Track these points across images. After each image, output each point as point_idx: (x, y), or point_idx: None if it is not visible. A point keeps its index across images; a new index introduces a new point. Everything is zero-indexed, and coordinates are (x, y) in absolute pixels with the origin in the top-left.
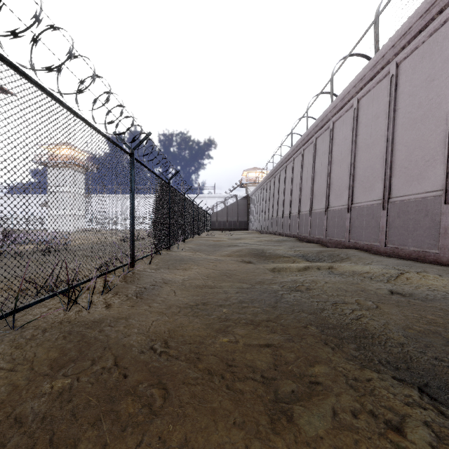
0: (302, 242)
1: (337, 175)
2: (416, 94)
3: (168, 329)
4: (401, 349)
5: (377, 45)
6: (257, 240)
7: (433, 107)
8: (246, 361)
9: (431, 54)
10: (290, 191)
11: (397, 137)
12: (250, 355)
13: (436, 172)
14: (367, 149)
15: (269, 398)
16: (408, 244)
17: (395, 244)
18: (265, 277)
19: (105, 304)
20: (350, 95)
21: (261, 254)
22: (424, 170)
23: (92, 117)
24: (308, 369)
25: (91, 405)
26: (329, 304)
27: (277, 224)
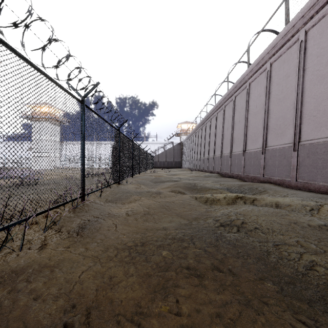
0: (224, 177)
1: (252, 124)
2: (323, 54)
3: (97, 286)
4: None
5: (288, 18)
6: (189, 176)
7: None
8: None
9: None
10: (214, 138)
11: (306, 91)
12: None
13: None
14: (279, 102)
15: None
16: (317, 180)
17: (305, 179)
18: (200, 210)
19: (42, 243)
20: (264, 60)
21: (193, 187)
22: None
23: (42, 64)
24: None
25: None
26: (271, 244)
27: (204, 163)
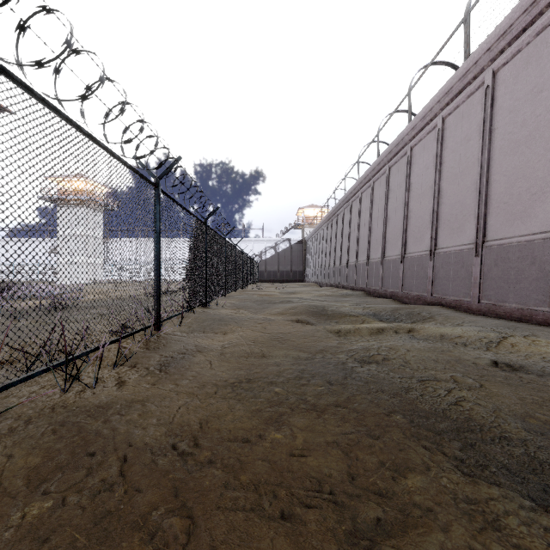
0: (371, 297)
1: (416, 213)
2: (519, 109)
3: (200, 418)
4: (525, 450)
5: (468, 49)
6: (316, 295)
7: (542, 126)
8: (308, 470)
9: (539, 58)
10: (356, 233)
11: (494, 164)
12: (313, 459)
13: (546, 209)
14: (455, 180)
15: (345, 531)
16: (509, 300)
17: (491, 300)
18: (328, 343)
19: (118, 380)
20: (433, 113)
21: (321, 312)
22: (530, 206)
23: (104, 135)
24: (397, 482)
25: (77, 549)
26: (416, 381)
27: (340, 274)
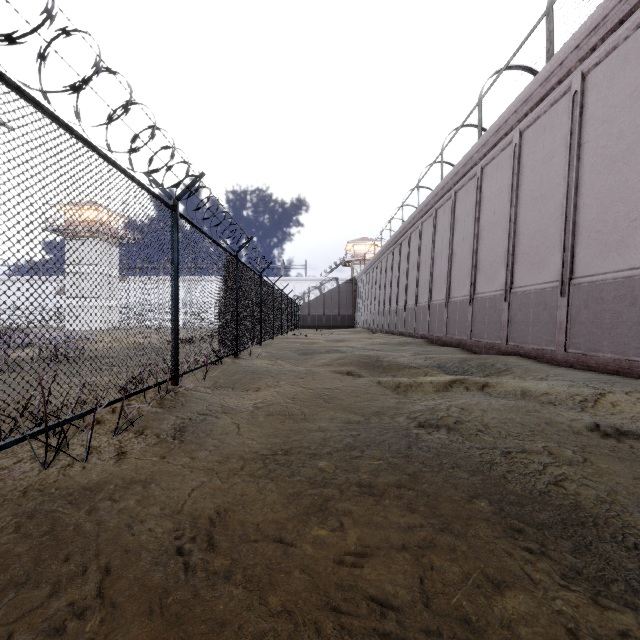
0: (434, 345)
1: (487, 245)
2: (614, 118)
3: (218, 506)
4: None
5: (551, 47)
6: (369, 343)
7: None
8: (365, 586)
9: (639, 55)
10: (416, 270)
11: (583, 185)
12: (371, 569)
13: None
14: (536, 205)
15: None
16: (603, 349)
17: (581, 349)
18: (385, 401)
19: (118, 451)
20: (508, 126)
21: (375, 363)
22: (629, 235)
23: (107, 144)
24: (492, 606)
25: None
26: (500, 453)
27: (397, 319)
